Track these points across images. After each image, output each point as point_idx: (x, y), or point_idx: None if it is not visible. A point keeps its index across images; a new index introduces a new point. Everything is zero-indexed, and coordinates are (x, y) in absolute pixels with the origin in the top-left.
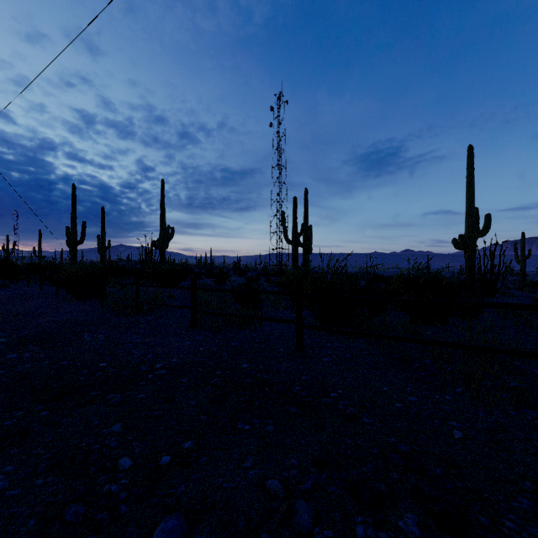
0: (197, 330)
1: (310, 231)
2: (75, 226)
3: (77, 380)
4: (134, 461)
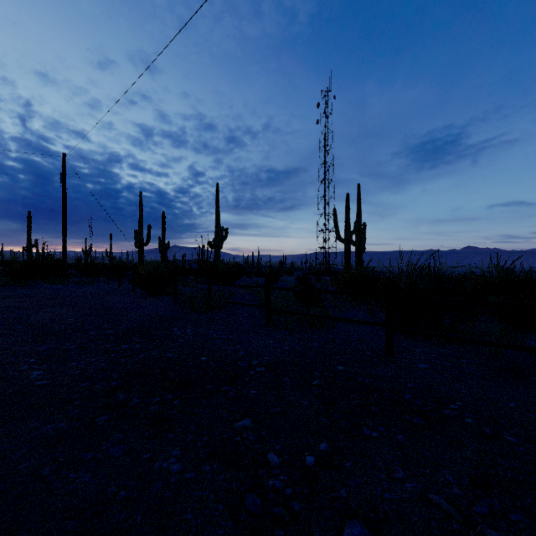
0: (272, 329)
1: (363, 229)
2: (142, 229)
3: (189, 372)
4: (281, 457)
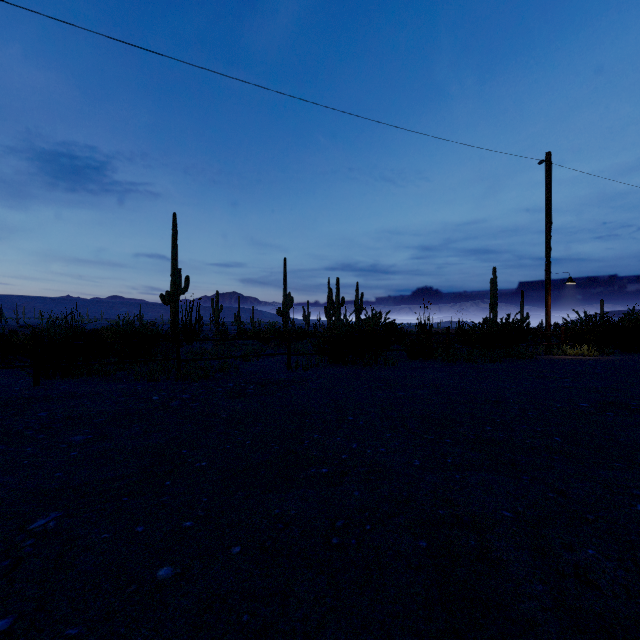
0: None
1: None
2: None
3: None
4: None
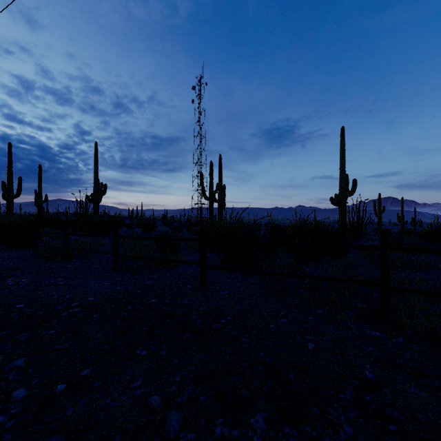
0: (119, 272)
1: (224, 189)
2: (11, 181)
3: None
4: (30, 391)
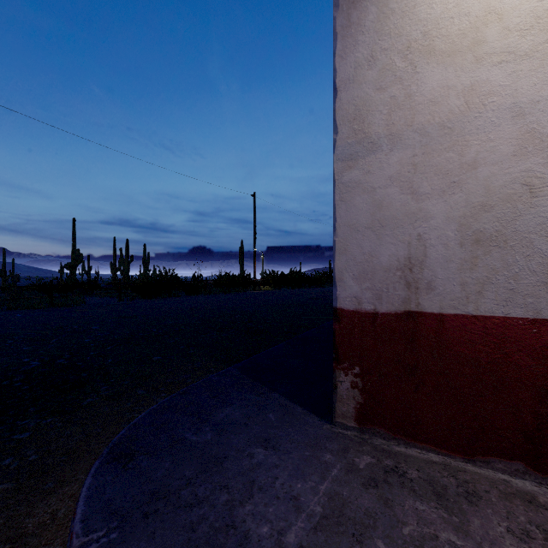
0: None
1: None
2: None
3: None
4: None
